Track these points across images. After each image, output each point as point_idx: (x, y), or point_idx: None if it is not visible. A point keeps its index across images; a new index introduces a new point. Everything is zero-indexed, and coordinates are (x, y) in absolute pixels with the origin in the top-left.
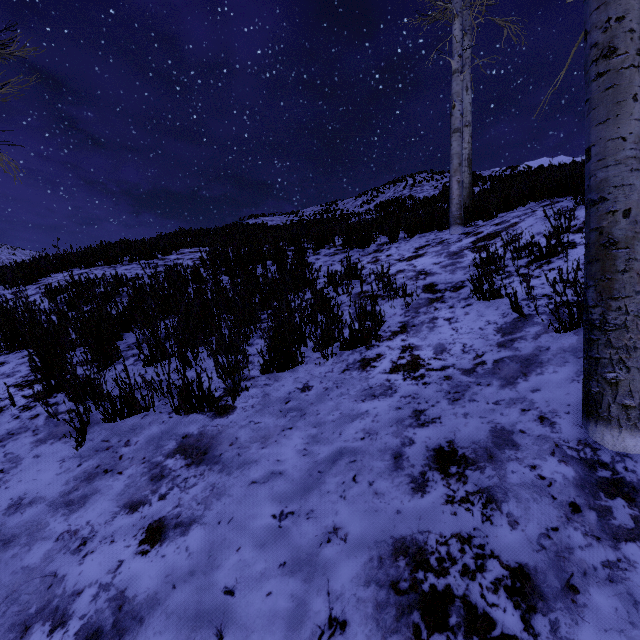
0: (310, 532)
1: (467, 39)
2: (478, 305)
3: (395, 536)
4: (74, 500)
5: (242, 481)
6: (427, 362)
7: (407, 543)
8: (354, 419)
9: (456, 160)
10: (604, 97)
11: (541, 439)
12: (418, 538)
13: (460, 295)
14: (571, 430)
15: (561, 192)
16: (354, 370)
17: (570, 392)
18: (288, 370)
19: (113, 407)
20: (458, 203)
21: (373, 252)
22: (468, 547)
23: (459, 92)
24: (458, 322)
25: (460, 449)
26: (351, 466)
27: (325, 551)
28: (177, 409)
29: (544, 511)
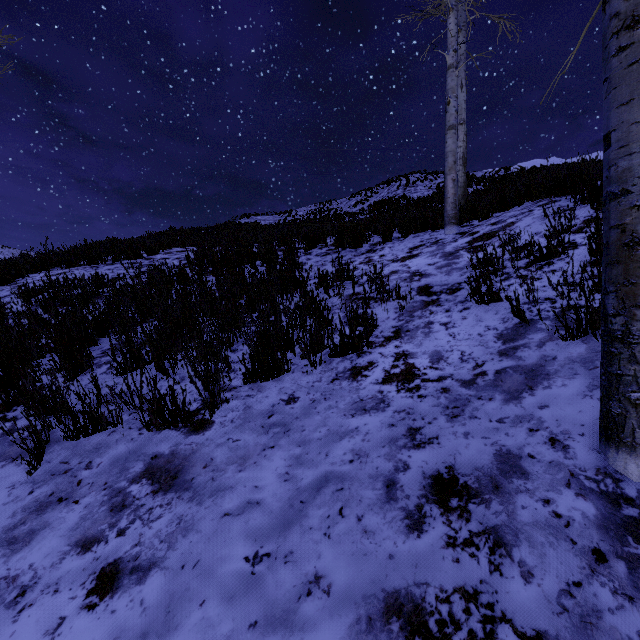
0: (287, 581)
1: (462, 35)
2: (476, 309)
3: (387, 589)
4: (18, 537)
5: (214, 513)
6: (423, 372)
7: (401, 599)
8: (342, 437)
9: (451, 158)
10: (627, 74)
11: (553, 466)
12: (414, 592)
13: (457, 298)
14: (587, 456)
15: (559, 191)
16: (344, 380)
17: (583, 409)
18: (273, 379)
19: (75, 423)
20: (453, 202)
21: (366, 252)
22: (474, 606)
23: (454, 88)
24: (455, 327)
25: (461, 477)
26: (338, 495)
27: (304, 607)
28: (148, 425)
29: (563, 559)
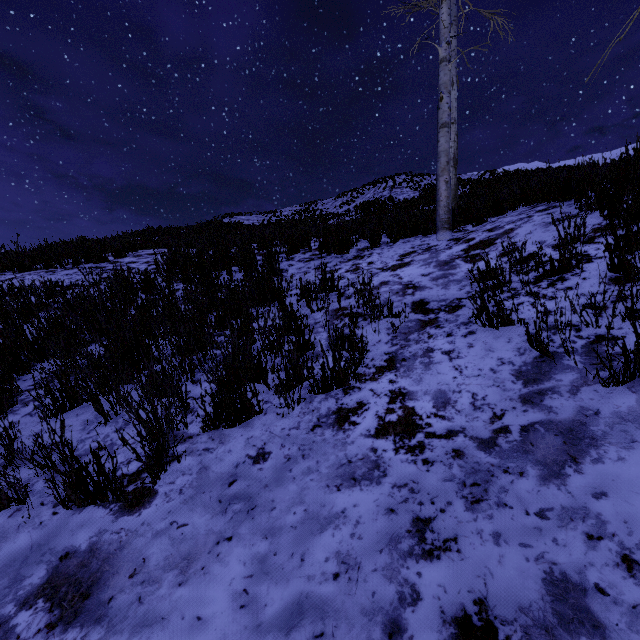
0: None
1: (453, 30)
2: (483, 334)
3: None
4: None
5: None
6: (426, 421)
7: None
8: (324, 527)
9: (444, 158)
10: None
11: None
12: None
13: (458, 318)
14: None
15: (559, 196)
16: (327, 427)
17: None
18: (240, 424)
19: None
20: (446, 206)
21: (353, 258)
22: None
23: (447, 83)
24: (461, 358)
25: (500, 625)
26: None
27: None
28: (65, 501)
29: None
